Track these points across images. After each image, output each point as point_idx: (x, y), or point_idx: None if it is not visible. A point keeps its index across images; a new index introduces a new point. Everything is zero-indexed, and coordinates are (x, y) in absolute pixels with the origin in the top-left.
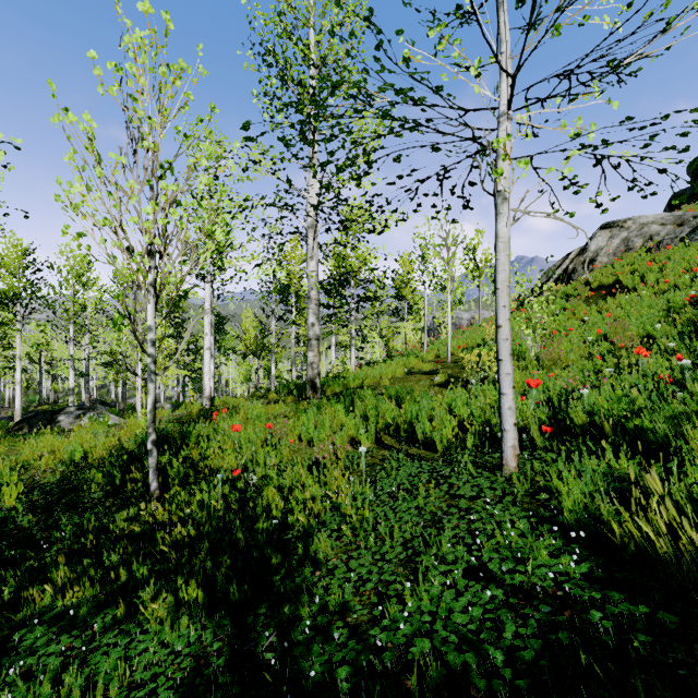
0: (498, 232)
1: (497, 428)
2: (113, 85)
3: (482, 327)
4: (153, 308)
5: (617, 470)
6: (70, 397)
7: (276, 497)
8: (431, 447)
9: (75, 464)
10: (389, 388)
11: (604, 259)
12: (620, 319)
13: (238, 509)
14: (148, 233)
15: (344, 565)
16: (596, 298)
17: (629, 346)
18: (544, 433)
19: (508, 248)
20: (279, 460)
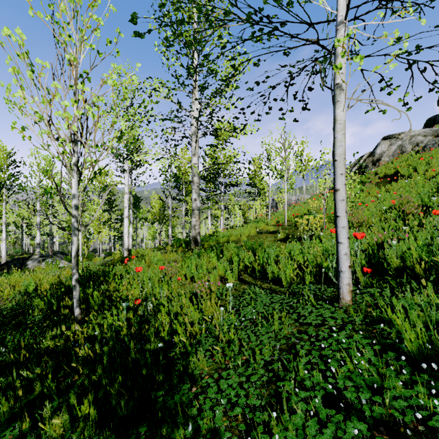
0: (337, 116)
1: (327, 269)
2: (46, 17)
3: (306, 204)
4: (76, 181)
5: (437, 304)
6: (37, 249)
7: (166, 320)
8: (278, 283)
9: (28, 294)
10: (247, 242)
11: (386, 158)
12: (403, 195)
13: (138, 329)
14: (68, 122)
15: (215, 382)
16: (382, 183)
17: (414, 212)
18: (365, 273)
19: (344, 128)
20: (170, 292)
